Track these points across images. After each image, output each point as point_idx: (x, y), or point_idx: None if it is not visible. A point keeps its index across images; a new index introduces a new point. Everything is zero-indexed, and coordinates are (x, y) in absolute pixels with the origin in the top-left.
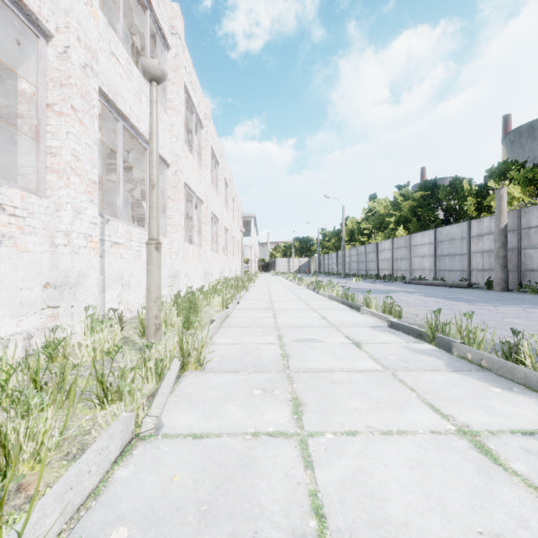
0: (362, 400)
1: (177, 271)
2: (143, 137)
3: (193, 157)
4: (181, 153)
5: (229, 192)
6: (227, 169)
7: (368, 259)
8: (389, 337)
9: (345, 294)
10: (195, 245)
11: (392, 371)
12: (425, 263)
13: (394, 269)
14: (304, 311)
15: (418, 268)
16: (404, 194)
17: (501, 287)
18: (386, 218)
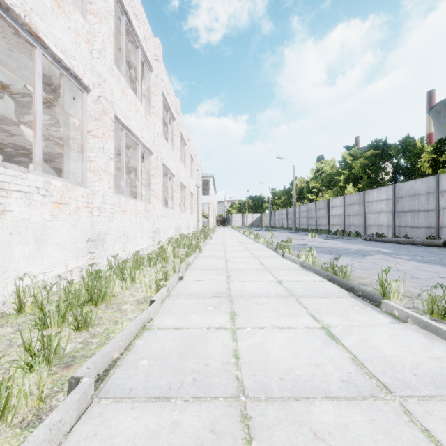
0: None
1: (100, 232)
2: (17, 17)
3: (138, 99)
4: (108, 76)
5: (186, 150)
6: (184, 127)
7: (318, 215)
8: None
9: (331, 266)
10: (144, 200)
11: None
12: (382, 219)
13: (346, 225)
14: (282, 303)
15: (373, 224)
16: (352, 154)
17: None
18: (335, 177)
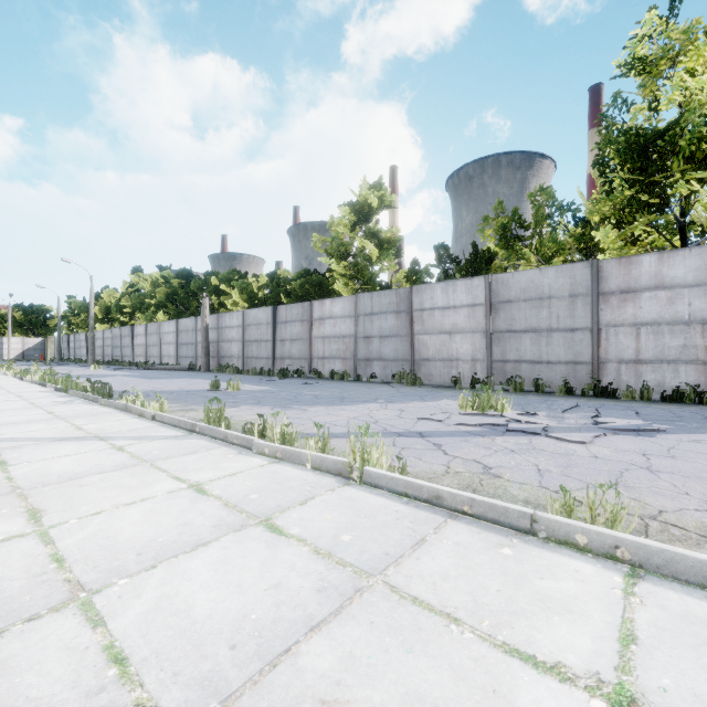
0: (1, 404)
1: None
2: None
3: None
4: None
5: None
6: None
7: (124, 344)
8: (46, 394)
9: (43, 377)
10: None
11: (27, 399)
12: (171, 350)
13: (148, 355)
14: None
15: (166, 355)
16: (167, 276)
17: (205, 369)
18: (147, 300)
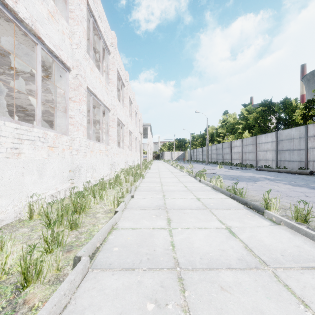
0: None
1: (78, 165)
2: (27, 26)
3: (101, 73)
4: (82, 60)
5: (132, 107)
6: (131, 91)
7: (224, 152)
8: None
9: (232, 188)
10: (104, 142)
11: None
12: (268, 155)
13: (244, 159)
14: (200, 212)
15: (262, 159)
16: (248, 110)
17: None
18: (236, 126)
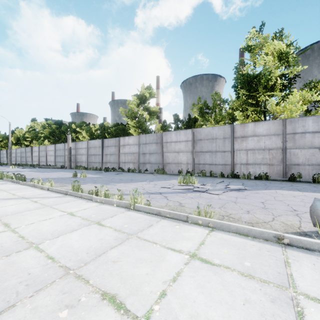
0: None
1: None
2: None
3: None
4: None
5: None
6: None
7: (27, 155)
8: None
9: None
10: None
11: None
12: (52, 159)
13: (40, 161)
14: None
15: (49, 161)
16: (50, 123)
17: (69, 167)
18: (39, 134)
